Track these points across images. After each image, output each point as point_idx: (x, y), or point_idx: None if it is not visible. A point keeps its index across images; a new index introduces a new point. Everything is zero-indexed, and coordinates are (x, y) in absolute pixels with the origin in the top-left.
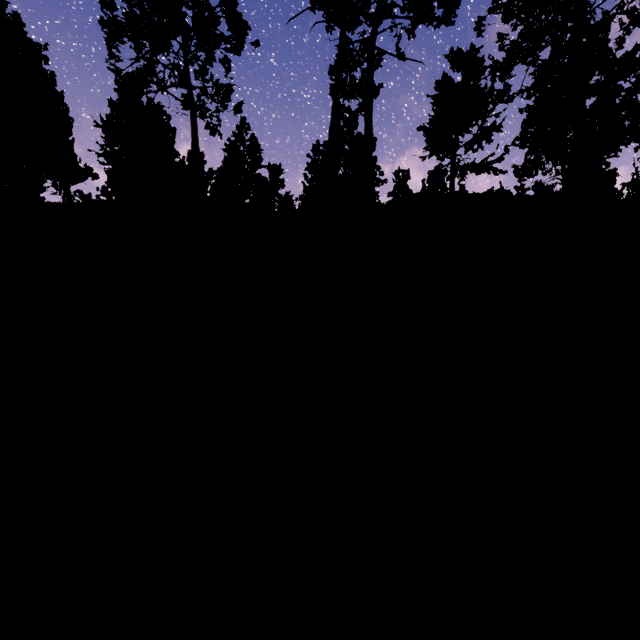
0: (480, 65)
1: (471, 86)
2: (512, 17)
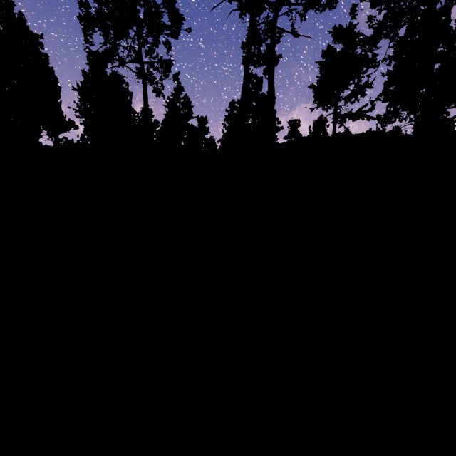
0: (356, 38)
1: (350, 53)
2: (378, 4)
